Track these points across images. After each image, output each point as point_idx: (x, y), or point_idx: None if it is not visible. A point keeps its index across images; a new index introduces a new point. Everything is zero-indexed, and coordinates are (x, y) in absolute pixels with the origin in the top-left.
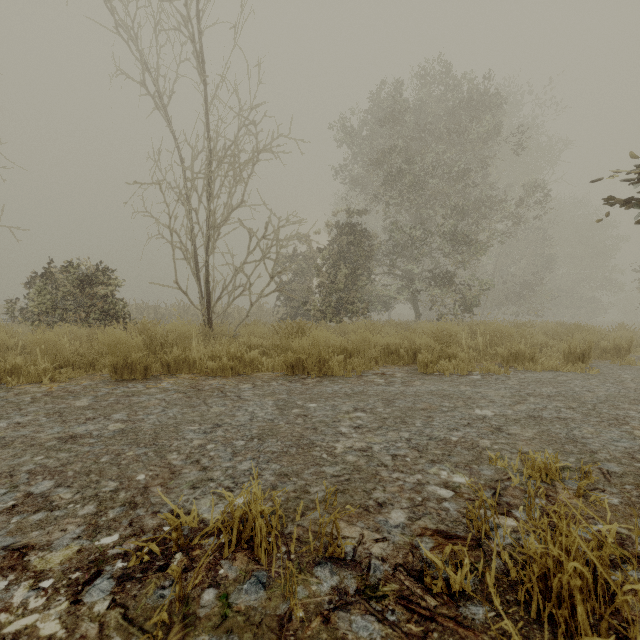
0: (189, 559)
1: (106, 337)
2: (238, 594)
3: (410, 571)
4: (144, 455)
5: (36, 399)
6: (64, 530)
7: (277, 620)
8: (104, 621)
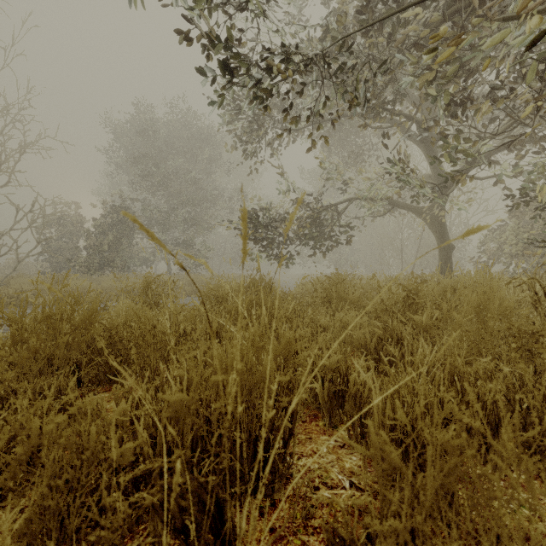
0: None
1: None
2: None
3: None
4: None
5: None
6: None
7: None
8: None
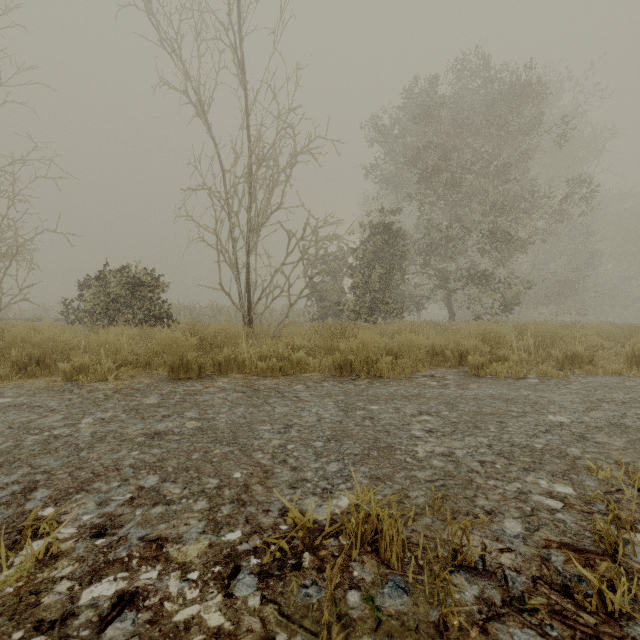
0: (318, 559)
1: (164, 337)
2: (382, 598)
3: (551, 585)
4: (231, 453)
5: (109, 396)
6: (188, 524)
7: (433, 627)
8: (263, 616)
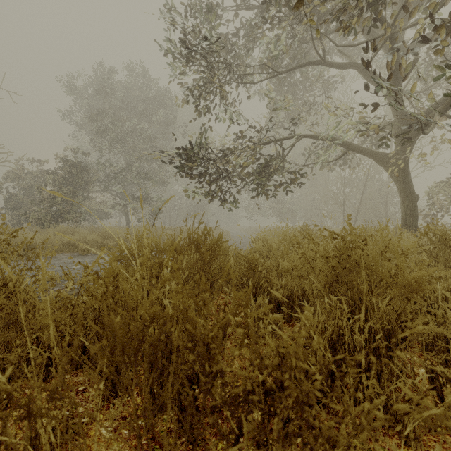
0: None
1: None
2: None
3: None
4: None
5: None
6: None
7: None
8: None
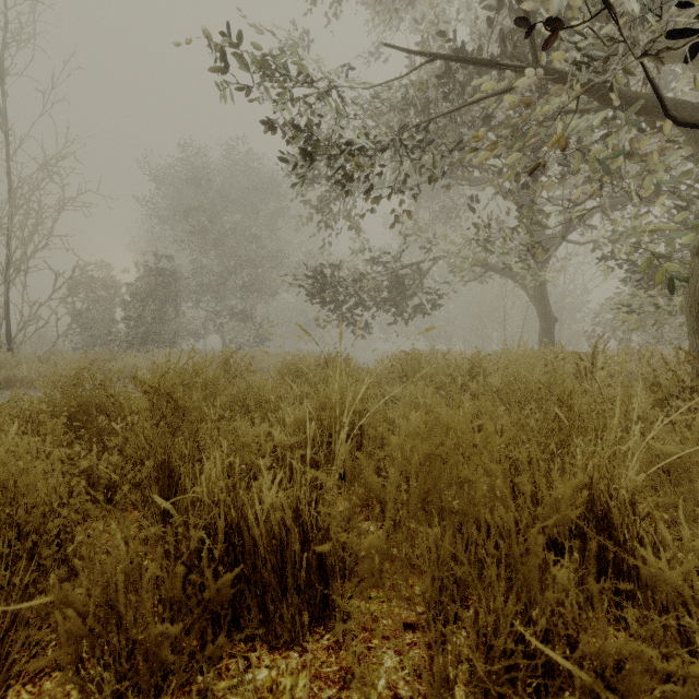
0: None
1: None
2: None
3: None
4: None
5: None
6: None
7: None
8: None
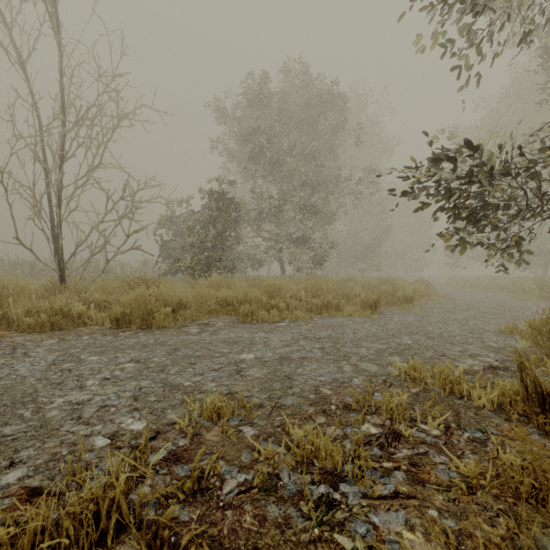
0: None
1: None
2: None
3: None
4: None
5: None
6: None
7: None
8: None
